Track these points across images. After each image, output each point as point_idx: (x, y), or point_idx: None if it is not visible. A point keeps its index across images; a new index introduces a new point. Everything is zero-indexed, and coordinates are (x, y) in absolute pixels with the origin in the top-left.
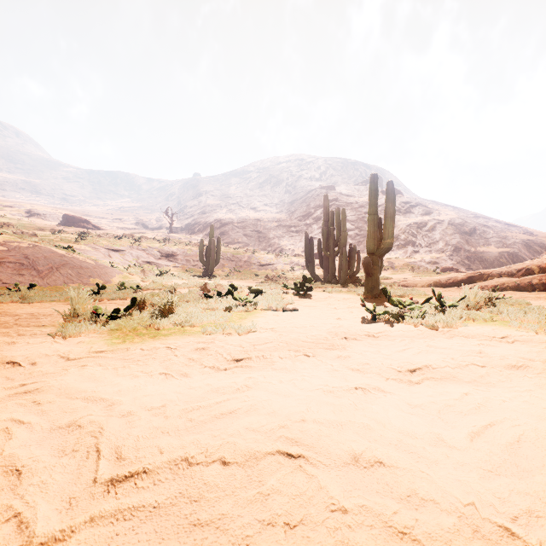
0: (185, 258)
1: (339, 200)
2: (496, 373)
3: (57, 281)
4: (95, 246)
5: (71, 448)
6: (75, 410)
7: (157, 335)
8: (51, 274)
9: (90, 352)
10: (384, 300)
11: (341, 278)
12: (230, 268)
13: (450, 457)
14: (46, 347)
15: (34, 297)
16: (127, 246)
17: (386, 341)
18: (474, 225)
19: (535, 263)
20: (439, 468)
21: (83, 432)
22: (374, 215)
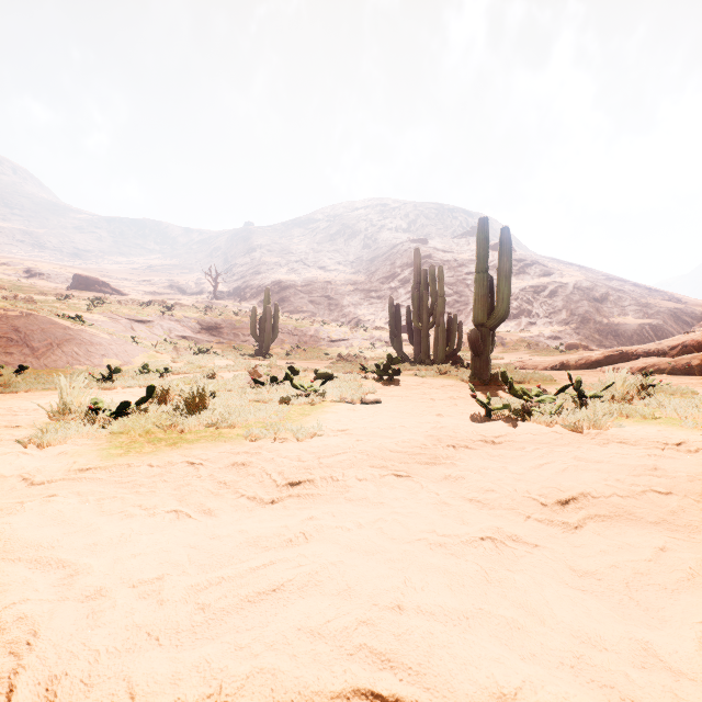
0: (233, 332)
1: (432, 257)
2: (693, 506)
3: (58, 361)
4: (114, 315)
5: None
6: (5, 588)
7: (178, 442)
8: (50, 352)
9: (69, 471)
10: (497, 388)
11: (438, 358)
12: (292, 344)
13: (681, 700)
14: (6, 463)
15: (21, 384)
16: (156, 315)
17: (513, 451)
18: (607, 290)
19: (694, 337)
20: None
21: None
22: (484, 273)
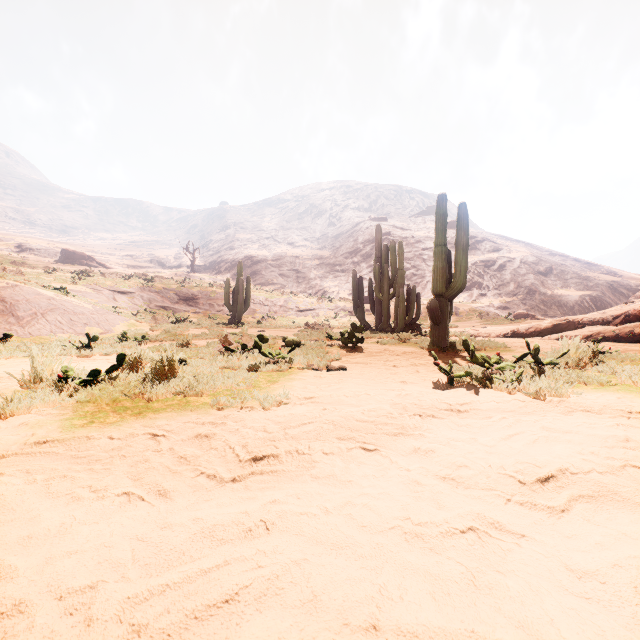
0: (208, 302)
1: (392, 234)
2: None
3: (42, 330)
4: (97, 287)
5: None
6: None
7: (143, 411)
8: (35, 321)
9: (25, 445)
10: (455, 355)
11: (398, 326)
12: (263, 314)
13: None
14: None
15: (2, 351)
16: (137, 287)
17: (480, 420)
18: (551, 264)
19: (636, 307)
20: None
21: None
22: (443, 246)
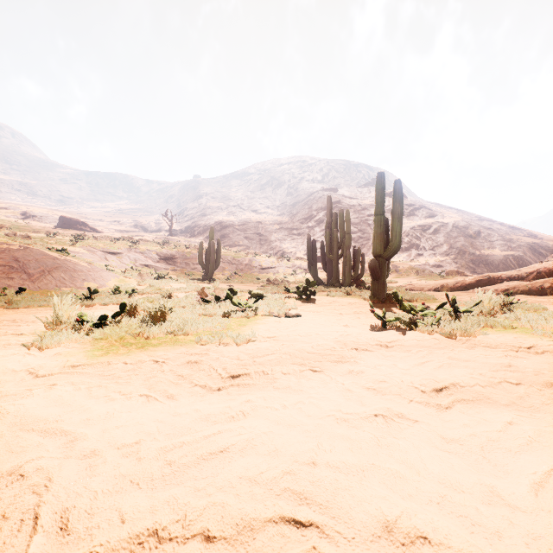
0: (184, 262)
1: (341, 203)
2: (536, 393)
3: (49, 284)
4: (92, 248)
5: (1, 512)
6: (25, 449)
7: (145, 346)
8: (43, 277)
9: (64, 367)
10: (391, 305)
11: (345, 282)
12: (231, 271)
13: (515, 525)
14: (16, 361)
15: (21, 302)
16: (124, 248)
17: (402, 352)
18: (479, 228)
19: (546, 266)
20: (506, 546)
21: (24, 484)
22: (381, 215)
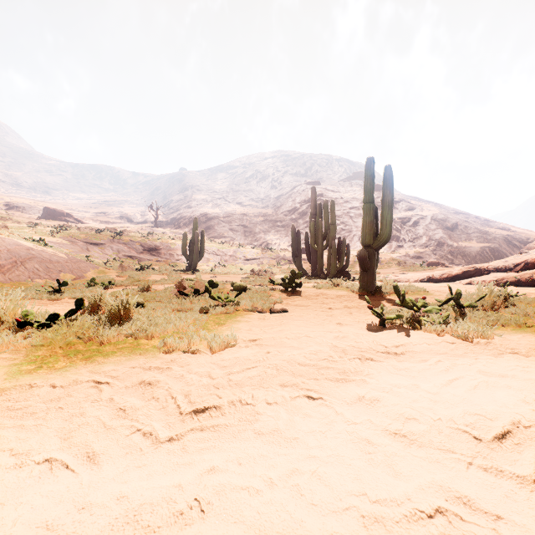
0: (168, 253)
1: (324, 196)
2: None
3: (21, 276)
4: (73, 239)
5: None
6: None
7: (93, 355)
8: (14, 268)
9: None
10: (382, 298)
11: (330, 273)
12: (215, 262)
13: None
14: None
15: None
16: (107, 239)
17: (417, 363)
18: (456, 221)
19: (534, 257)
20: None
21: None
22: (371, 203)
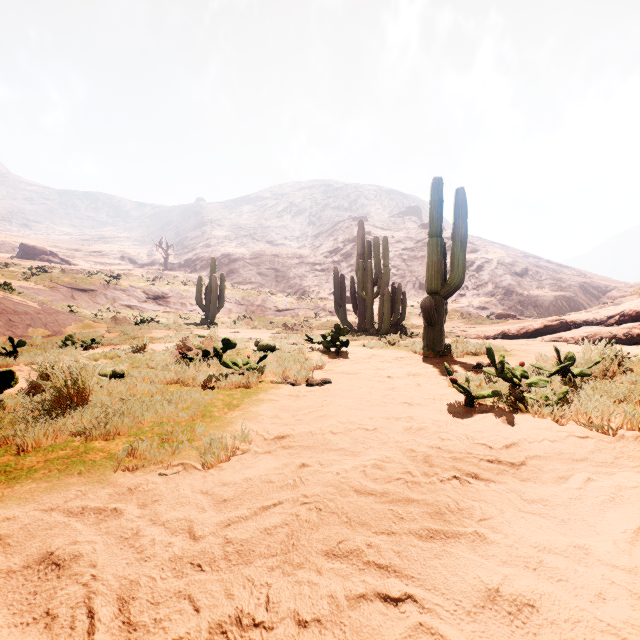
0: (180, 301)
1: (372, 234)
2: None
3: None
4: (53, 283)
5: None
6: None
7: None
8: None
9: None
10: (454, 361)
11: (382, 327)
12: (239, 314)
13: None
14: None
15: None
16: (100, 284)
17: (555, 486)
18: (526, 265)
19: (632, 307)
20: None
21: None
22: (438, 237)
